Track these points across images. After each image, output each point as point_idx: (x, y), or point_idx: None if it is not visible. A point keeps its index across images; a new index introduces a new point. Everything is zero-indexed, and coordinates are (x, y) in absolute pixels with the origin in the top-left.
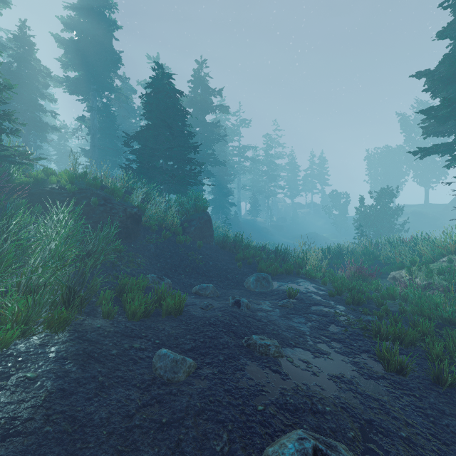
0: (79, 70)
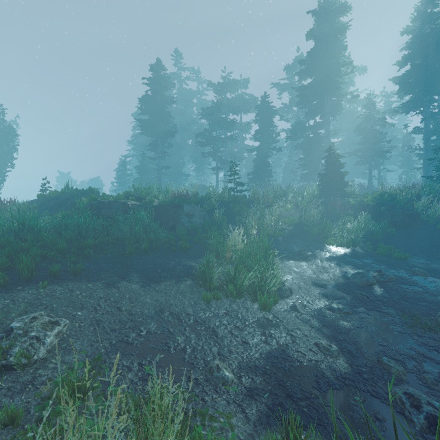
0: (412, 91)
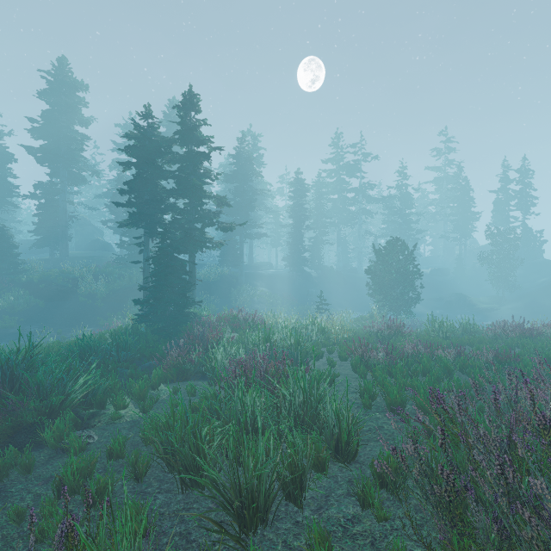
0: None
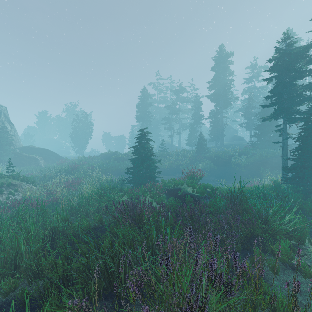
0: None
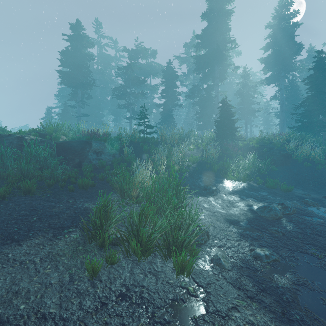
0: (272, 69)
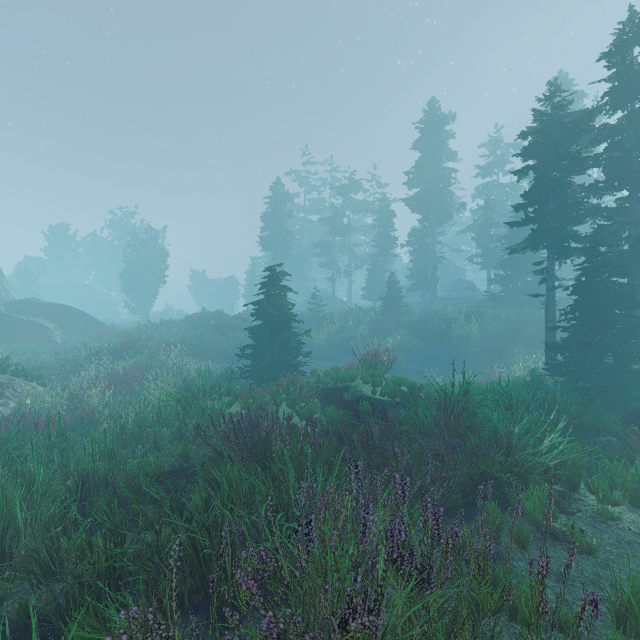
0: None
